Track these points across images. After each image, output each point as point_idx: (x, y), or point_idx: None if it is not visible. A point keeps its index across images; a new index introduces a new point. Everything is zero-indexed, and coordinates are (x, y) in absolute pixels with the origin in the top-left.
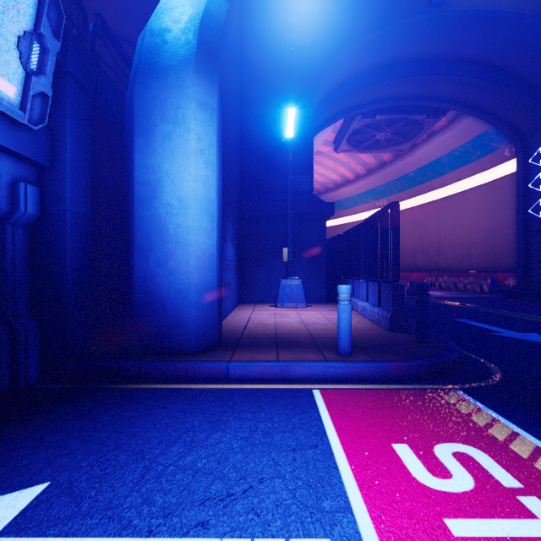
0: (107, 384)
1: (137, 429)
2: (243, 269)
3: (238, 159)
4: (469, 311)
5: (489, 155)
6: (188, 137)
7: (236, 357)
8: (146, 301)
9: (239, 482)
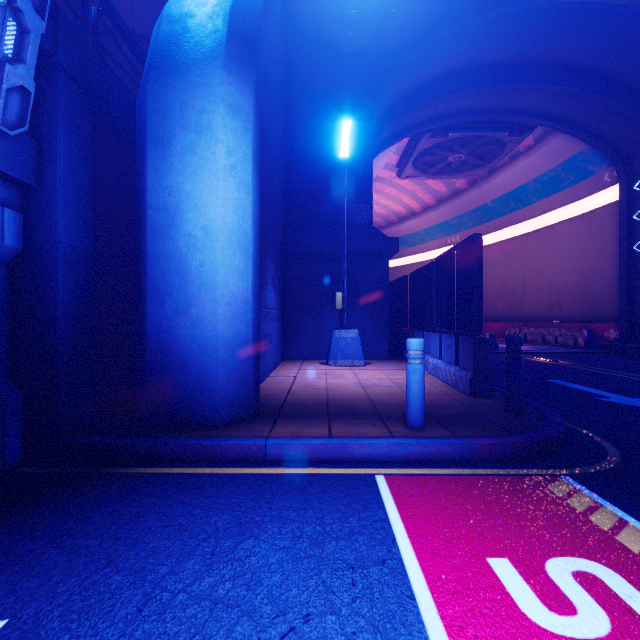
0: (109, 467)
1: (140, 535)
2: (287, 318)
3: (282, 184)
4: (564, 370)
5: (585, 180)
6: (215, 149)
7: (276, 431)
8: (162, 359)
9: (276, 620)
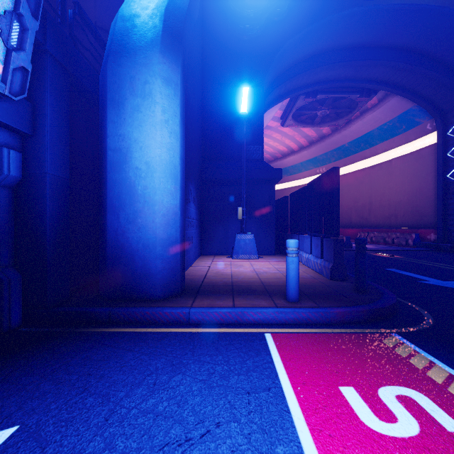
0: (82, 328)
1: (105, 372)
2: (203, 225)
3: (200, 131)
4: (398, 262)
5: (413, 128)
6: (154, 109)
7: (196, 303)
8: (117, 254)
9: (197, 426)
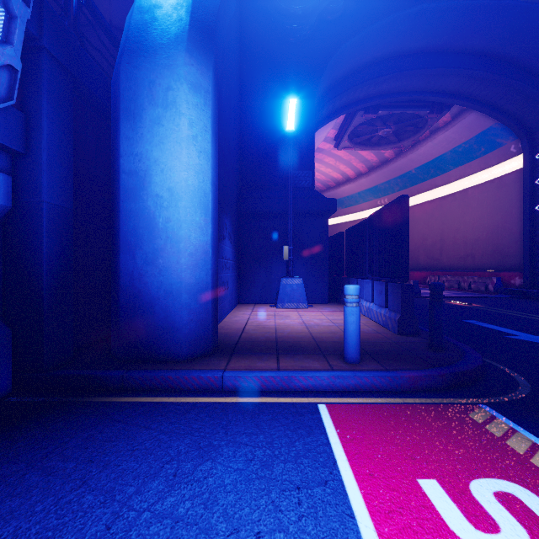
0: (86, 396)
1: (111, 458)
2: (241, 267)
3: (237, 153)
4: (478, 312)
5: (494, 151)
6: (179, 122)
7: (232, 365)
8: (133, 302)
9: (230, 537)
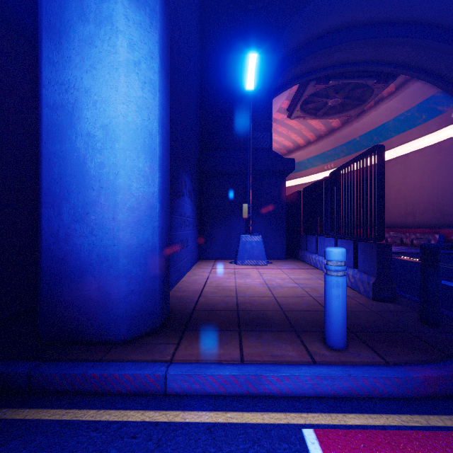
0: None
1: None
2: (202, 225)
3: (198, 115)
4: None
5: (435, 118)
6: (115, 41)
7: (181, 351)
8: (58, 269)
9: None
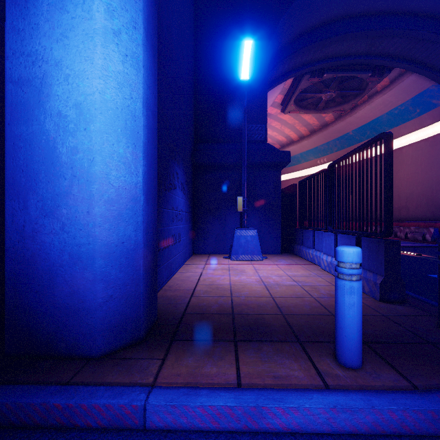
0: None
1: None
2: (196, 219)
3: (191, 106)
4: (434, 263)
5: (430, 112)
6: (90, 5)
7: (166, 370)
8: (24, 272)
9: None
